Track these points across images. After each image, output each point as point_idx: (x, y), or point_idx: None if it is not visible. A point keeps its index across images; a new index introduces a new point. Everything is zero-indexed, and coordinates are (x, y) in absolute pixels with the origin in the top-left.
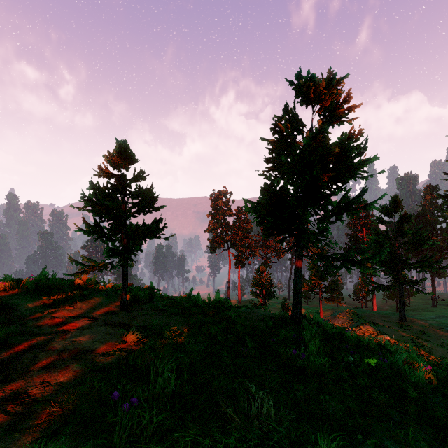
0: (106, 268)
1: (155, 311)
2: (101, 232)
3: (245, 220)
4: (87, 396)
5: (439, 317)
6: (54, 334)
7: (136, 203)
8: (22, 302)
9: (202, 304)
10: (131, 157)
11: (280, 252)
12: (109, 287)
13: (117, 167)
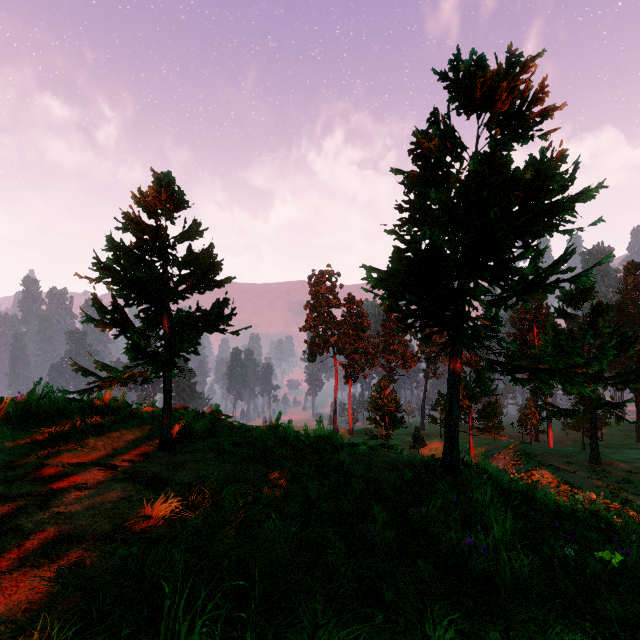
0: (135, 381)
1: (216, 453)
2: (125, 321)
3: (358, 314)
4: None
5: None
6: (32, 497)
7: (185, 274)
8: None
9: (295, 440)
10: (178, 199)
11: (410, 360)
12: (147, 412)
13: (155, 214)
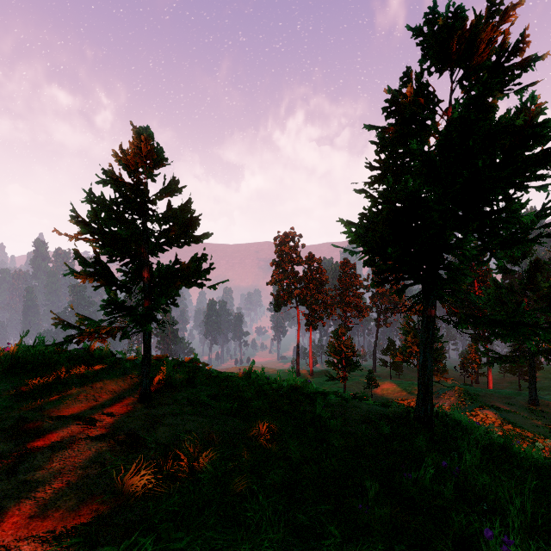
0: (115, 334)
1: (194, 405)
2: (106, 275)
3: (318, 270)
4: None
5: None
6: (2, 459)
7: (163, 229)
8: None
9: (269, 390)
10: (158, 157)
11: (363, 310)
12: (129, 361)
13: (134, 171)
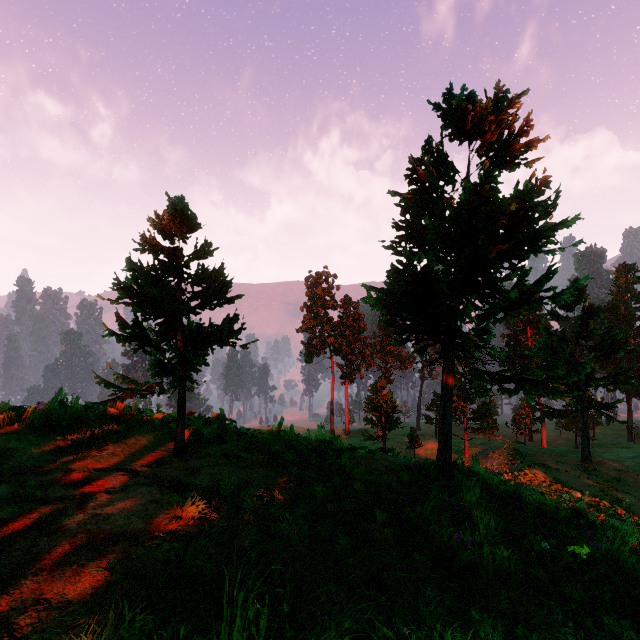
0: (152, 392)
1: (228, 458)
2: (144, 336)
3: (355, 315)
4: (111, 636)
5: (639, 456)
6: (69, 500)
7: (198, 291)
8: (22, 445)
9: (299, 445)
10: (191, 222)
11: (406, 361)
12: (158, 418)
13: (170, 237)
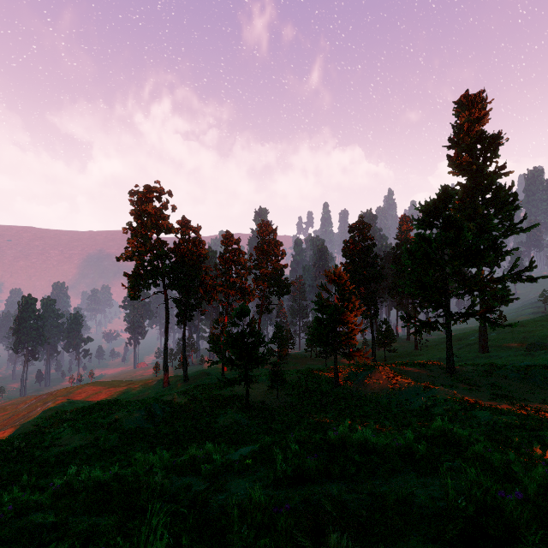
0: None
1: None
2: None
3: (196, 240)
4: None
5: (440, 360)
6: None
7: None
8: None
9: None
10: None
11: (249, 293)
12: None
13: None
